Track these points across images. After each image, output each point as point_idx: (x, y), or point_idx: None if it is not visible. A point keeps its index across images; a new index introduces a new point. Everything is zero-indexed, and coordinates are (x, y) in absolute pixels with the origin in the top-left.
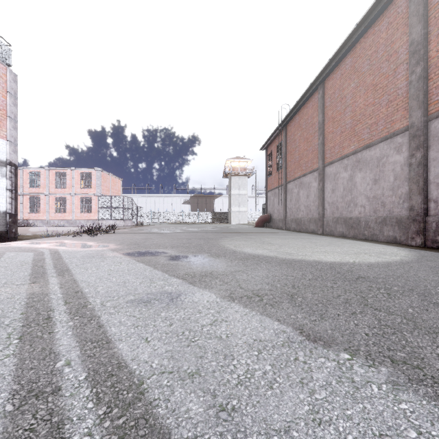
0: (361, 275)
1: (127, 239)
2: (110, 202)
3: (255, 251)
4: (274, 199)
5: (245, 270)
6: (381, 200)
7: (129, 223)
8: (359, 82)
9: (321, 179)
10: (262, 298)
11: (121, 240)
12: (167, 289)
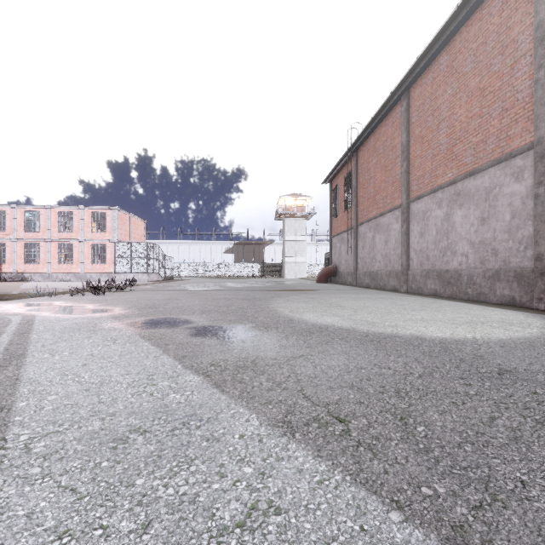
0: (501, 365)
1: (144, 300)
2: (129, 250)
3: (321, 319)
4: (340, 247)
5: (309, 355)
6: (492, 246)
7: (155, 278)
8: (458, 87)
9: (405, 219)
10: (347, 425)
11: (135, 301)
12: (171, 402)
